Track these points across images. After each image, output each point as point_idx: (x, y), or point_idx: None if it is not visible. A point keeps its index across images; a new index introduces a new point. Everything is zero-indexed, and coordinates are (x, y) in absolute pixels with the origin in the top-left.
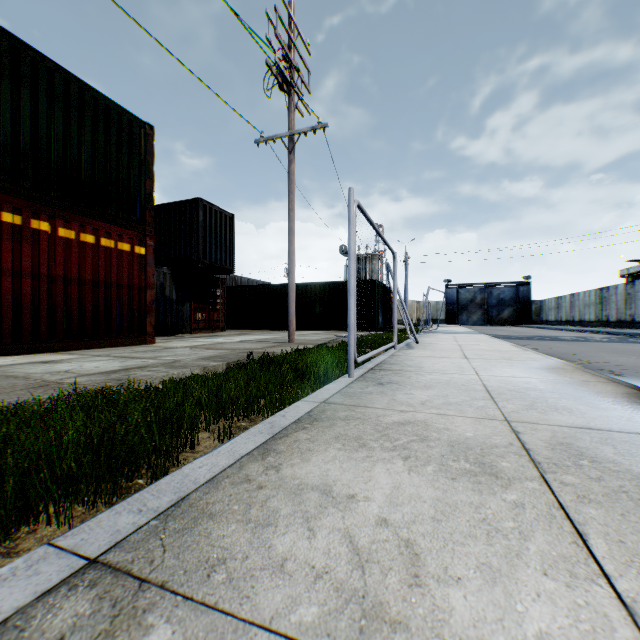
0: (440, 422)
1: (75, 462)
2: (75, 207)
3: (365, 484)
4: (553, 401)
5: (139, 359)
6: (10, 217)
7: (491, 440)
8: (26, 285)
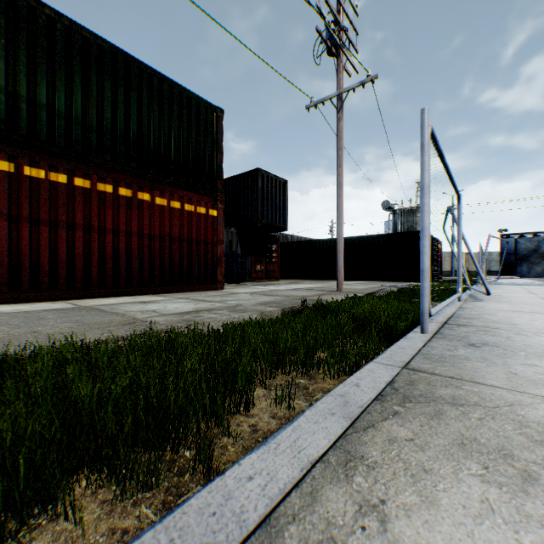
0: None
1: (115, 424)
2: (166, 180)
3: None
4: None
5: (209, 302)
6: (123, 191)
7: None
8: (134, 242)
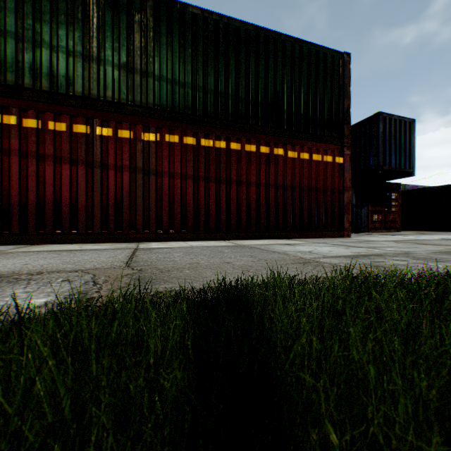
0: None
1: None
2: (296, 134)
3: None
4: None
5: (358, 247)
6: (263, 149)
7: None
8: (270, 193)
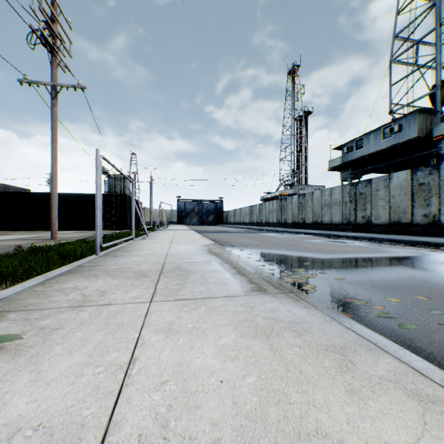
0: (136, 266)
1: None
2: None
3: (93, 284)
4: (189, 256)
5: None
6: None
7: (152, 269)
8: None
